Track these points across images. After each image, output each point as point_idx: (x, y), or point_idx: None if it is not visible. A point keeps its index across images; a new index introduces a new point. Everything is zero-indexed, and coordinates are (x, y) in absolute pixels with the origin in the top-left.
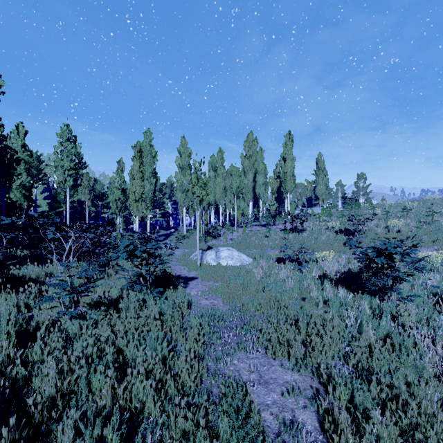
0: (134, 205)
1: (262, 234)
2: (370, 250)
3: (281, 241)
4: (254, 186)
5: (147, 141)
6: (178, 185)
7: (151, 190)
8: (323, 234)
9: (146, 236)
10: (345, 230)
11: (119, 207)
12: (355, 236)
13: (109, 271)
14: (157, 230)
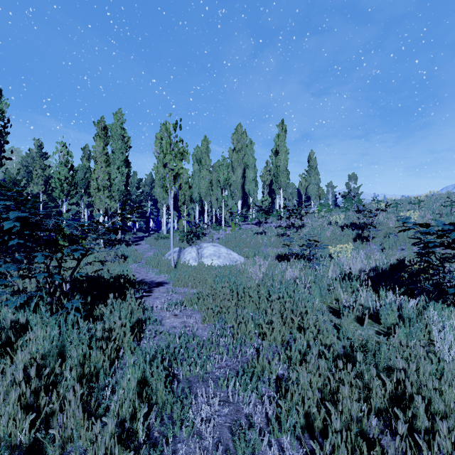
0: (97, 196)
1: (254, 231)
2: (388, 245)
3: (277, 239)
4: (243, 183)
5: (118, 123)
6: (156, 178)
7: (122, 182)
8: (326, 230)
9: (117, 237)
10: (351, 225)
11: (65, 190)
12: (367, 229)
13: (11, 273)
14: (133, 232)
